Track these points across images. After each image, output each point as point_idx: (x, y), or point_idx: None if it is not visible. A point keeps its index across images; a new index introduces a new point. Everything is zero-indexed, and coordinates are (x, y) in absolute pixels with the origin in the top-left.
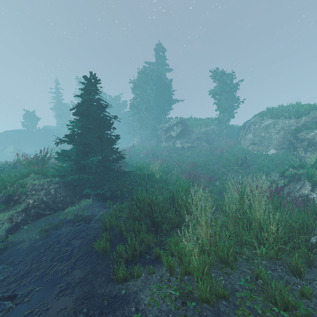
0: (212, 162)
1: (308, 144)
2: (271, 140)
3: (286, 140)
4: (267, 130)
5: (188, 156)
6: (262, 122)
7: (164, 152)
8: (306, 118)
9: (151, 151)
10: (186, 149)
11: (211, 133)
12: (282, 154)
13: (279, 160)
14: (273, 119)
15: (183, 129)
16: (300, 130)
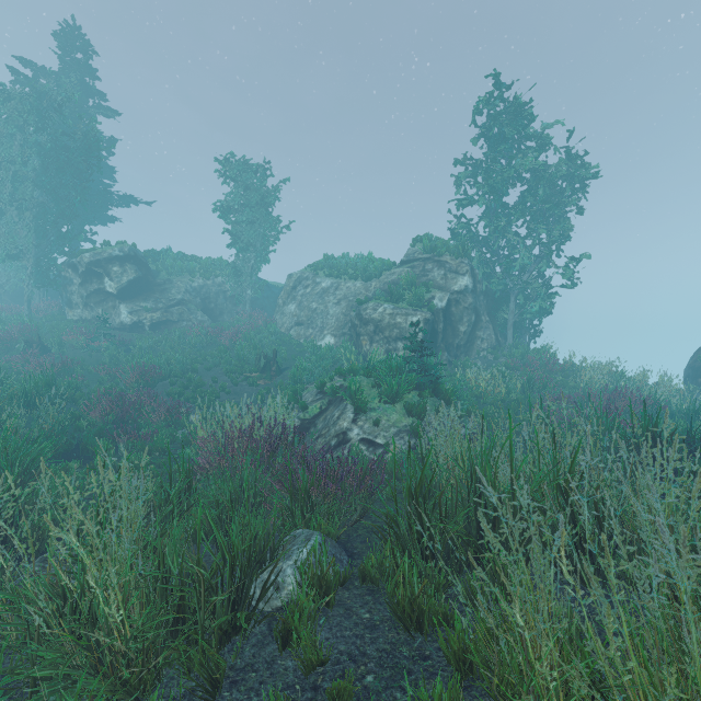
0: (209, 362)
1: (375, 330)
2: (327, 318)
3: (349, 319)
4: (322, 297)
5: (149, 348)
6: (315, 281)
7: (72, 335)
8: (377, 283)
9: (29, 333)
10: (148, 329)
11: (219, 295)
12: (340, 346)
13: (333, 358)
14: (333, 277)
15: (140, 275)
16: (365, 303)
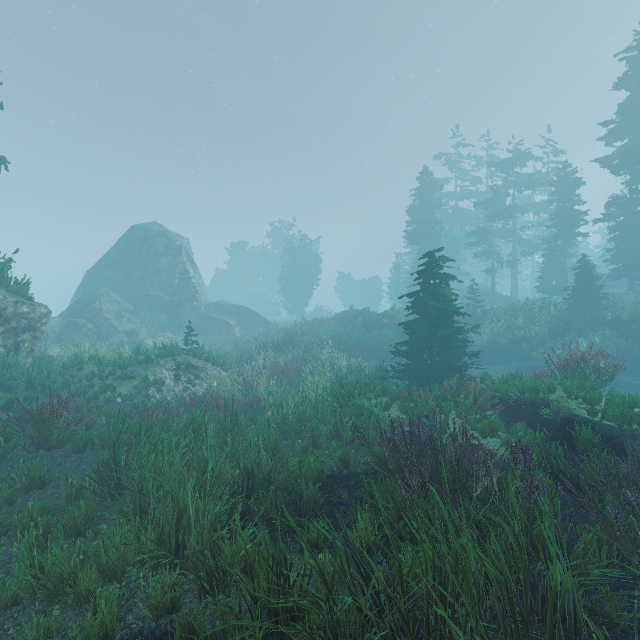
0: None
1: None
2: None
3: None
4: None
5: None
6: None
7: None
8: None
9: None
10: None
11: None
12: None
13: None
14: None
15: None
16: None
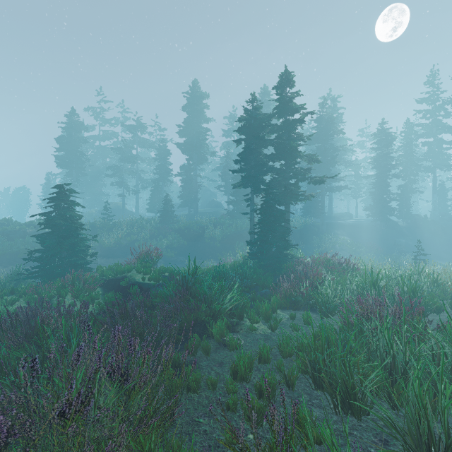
0: None
1: None
2: None
3: None
4: None
5: None
6: None
7: None
8: None
9: None
10: None
11: None
12: None
13: None
14: None
15: None
16: None
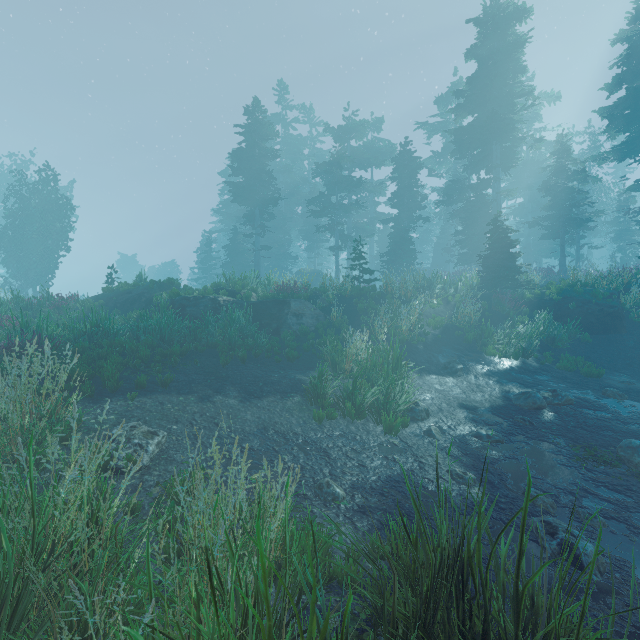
0: None
1: None
2: None
3: None
4: None
5: None
6: None
7: None
8: None
9: None
10: None
11: None
12: None
13: None
14: None
15: None
16: None
